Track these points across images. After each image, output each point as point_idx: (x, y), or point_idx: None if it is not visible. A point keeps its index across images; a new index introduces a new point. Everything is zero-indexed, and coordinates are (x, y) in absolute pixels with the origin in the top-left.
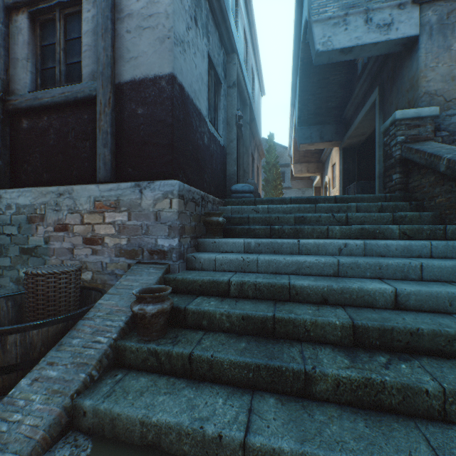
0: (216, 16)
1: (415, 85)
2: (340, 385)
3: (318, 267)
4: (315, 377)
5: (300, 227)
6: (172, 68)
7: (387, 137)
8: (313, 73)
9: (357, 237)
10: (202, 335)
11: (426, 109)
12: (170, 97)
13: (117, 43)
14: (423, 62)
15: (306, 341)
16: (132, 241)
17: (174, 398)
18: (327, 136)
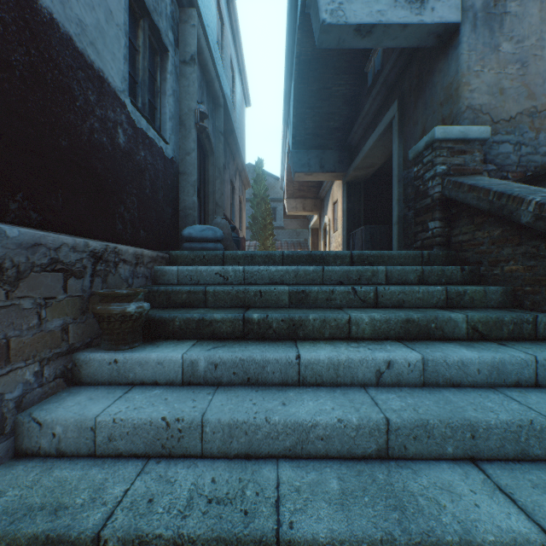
0: None
1: (453, 95)
2: None
3: (345, 438)
4: None
5: (300, 318)
6: None
7: (420, 166)
8: (312, 77)
9: (400, 336)
10: None
11: (475, 128)
12: None
13: None
14: (466, 62)
15: None
16: None
17: None
18: (329, 165)
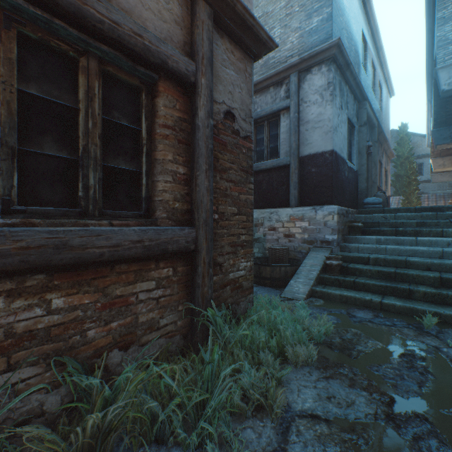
0: (352, 88)
1: None
2: (425, 294)
3: (428, 253)
4: (414, 291)
5: (419, 229)
6: (332, 147)
7: None
8: None
9: None
10: (356, 277)
11: None
12: (331, 162)
13: (300, 137)
14: None
15: (412, 283)
16: (310, 236)
17: (349, 292)
18: None
